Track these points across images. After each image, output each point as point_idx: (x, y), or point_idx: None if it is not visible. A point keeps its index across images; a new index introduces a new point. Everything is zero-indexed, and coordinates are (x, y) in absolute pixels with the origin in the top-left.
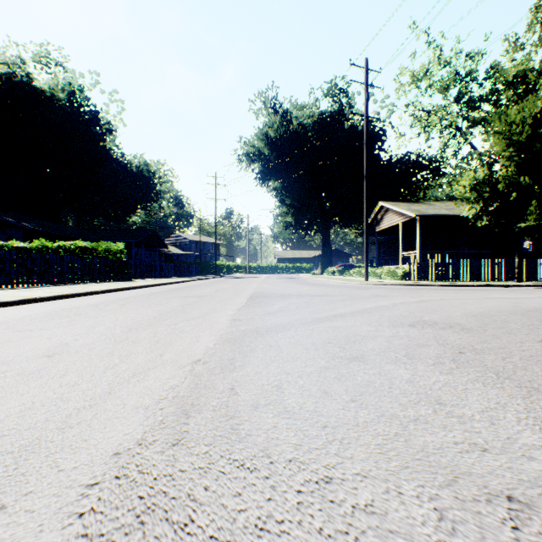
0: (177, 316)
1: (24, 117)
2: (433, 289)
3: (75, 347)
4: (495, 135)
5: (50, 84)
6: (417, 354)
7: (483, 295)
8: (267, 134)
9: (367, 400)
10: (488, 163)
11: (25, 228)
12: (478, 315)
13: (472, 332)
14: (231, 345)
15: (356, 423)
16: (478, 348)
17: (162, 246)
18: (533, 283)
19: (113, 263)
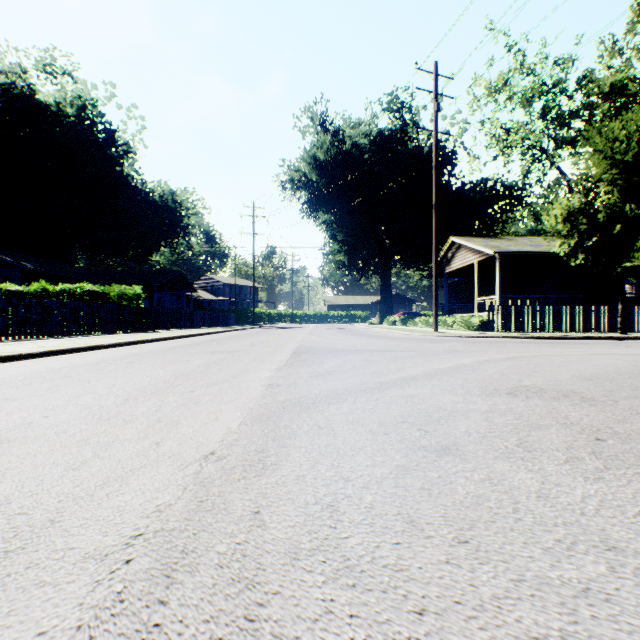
0: (196, 379)
1: (25, 136)
2: (520, 342)
3: (38, 429)
4: (595, 154)
5: (56, 97)
6: (536, 442)
7: (586, 350)
8: (315, 156)
9: (484, 541)
10: (584, 189)
11: (25, 268)
12: (594, 378)
13: (598, 404)
14: (263, 427)
15: (478, 600)
16: (620, 431)
17: (190, 291)
18: None
19: (127, 311)
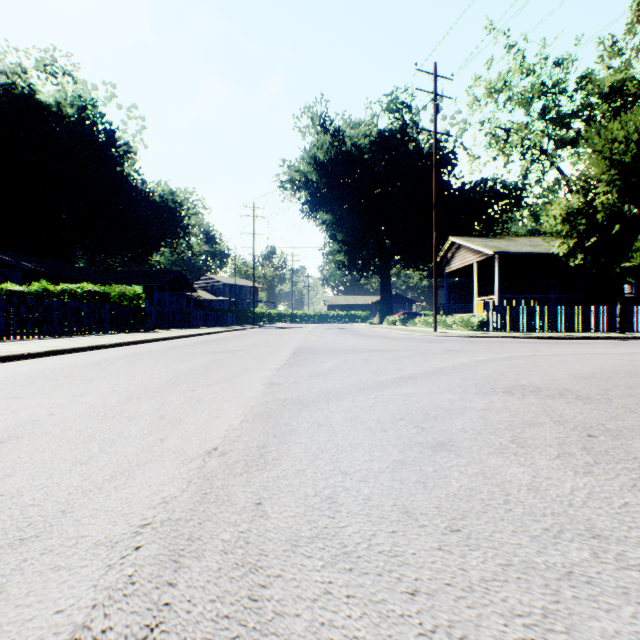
0: (197, 378)
1: (25, 136)
2: (518, 342)
3: (45, 426)
4: (593, 155)
5: (56, 97)
6: (530, 438)
7: (584, 349)
8: (315, 156)
9: (475, 530)
10: (583, 189)
11: (25, 268)
12: (590, 377)
13: (592, 402)
14: (264, 424)
15: (467, 582)
16: (612, 428)
17: (190, 291)
18: (639, 334)
19: (128, 311)
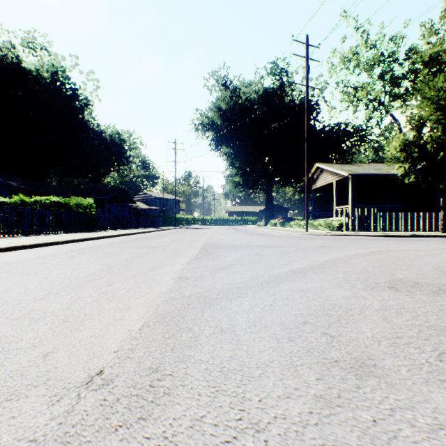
0: (118, 272)
1: (14, 93)
2: (371, 239)
3: None
4: (424, 101)
5: (36, 65)
6: None
7: (426, 245)
8: (219, 107)
9: None
10: (416, 127)
11: (11, 186)
12: None
13: None
14: (164, 330)
15: None
16: None
17: (130, 202)
18: None
19: (83, 216)
